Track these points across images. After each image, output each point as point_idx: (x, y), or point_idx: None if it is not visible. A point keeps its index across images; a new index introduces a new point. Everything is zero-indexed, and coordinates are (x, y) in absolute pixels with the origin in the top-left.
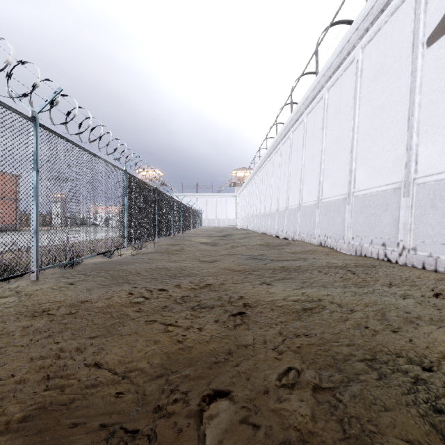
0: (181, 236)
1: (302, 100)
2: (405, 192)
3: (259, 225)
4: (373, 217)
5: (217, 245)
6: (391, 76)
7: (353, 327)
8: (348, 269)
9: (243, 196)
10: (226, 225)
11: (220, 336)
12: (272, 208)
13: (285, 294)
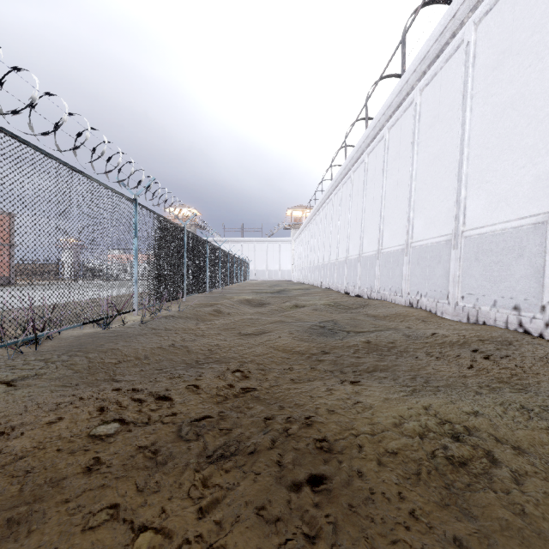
0: (220, 293)
1: (382, 109)
2: None
3: (322, 278)
4: (496, 267)
5: (268, 304)
6: (527, 57)
7: None
8: (473, 349)
9: (300, 241)
10: (279, 278)
11: None
12: (340, 255)
13: (393, 412)
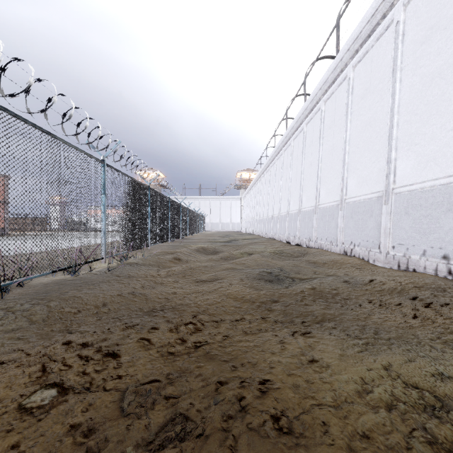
0: (180, 242)
1: (319, 84)
2: None
3: (267, 230)
4: (425, 220)
5: (221, 252)
6: None
7: None
8: (412, 296)
9: (248, 199)
10: (230, 229)
11: None
12: (282, 210)
13: (352, 373)
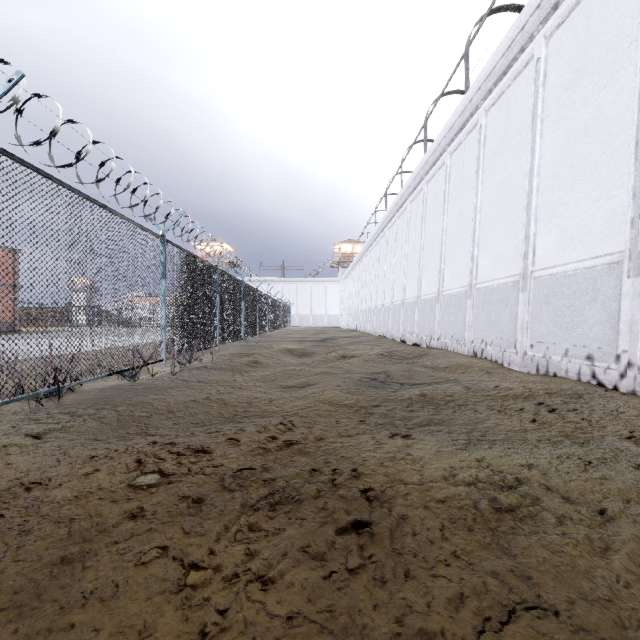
0: (257, 341)
1: (443, 131)
2: (631, 268)
3: (375, 324)
4: (568, 311)
5: (313, 354)
6: (601, 77)
7: (635, 576)
8: (539, 402)
9: (350, 281)
10: (325, 324)
11: (311, 612)
12: (395, 298)
13: (444, 464)
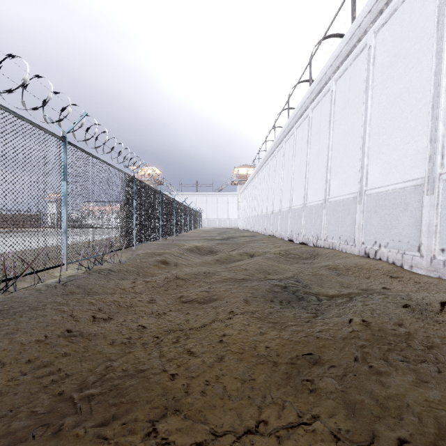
0: (173, 240)
1: (329, 61)
2: None
3: (266, 226)
4: None
5: (217, 252)
6: None
7: None
8: None
9: (245, 194)
10: (227, 226)
11: None
12: (283, 206)
13: None
